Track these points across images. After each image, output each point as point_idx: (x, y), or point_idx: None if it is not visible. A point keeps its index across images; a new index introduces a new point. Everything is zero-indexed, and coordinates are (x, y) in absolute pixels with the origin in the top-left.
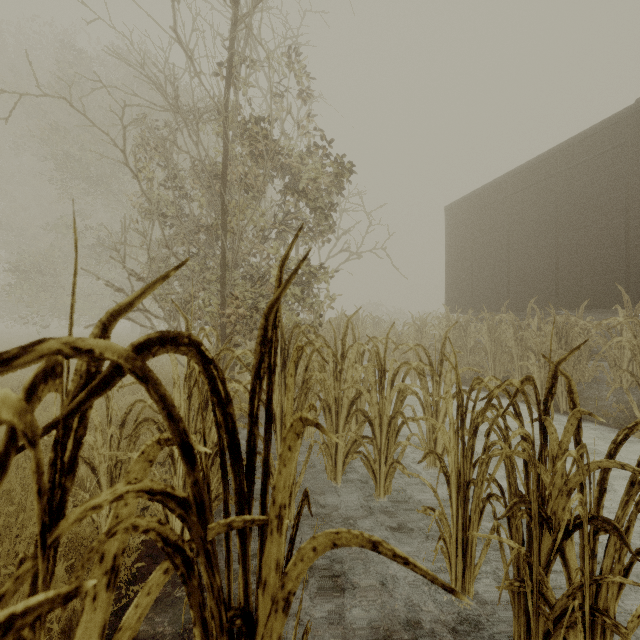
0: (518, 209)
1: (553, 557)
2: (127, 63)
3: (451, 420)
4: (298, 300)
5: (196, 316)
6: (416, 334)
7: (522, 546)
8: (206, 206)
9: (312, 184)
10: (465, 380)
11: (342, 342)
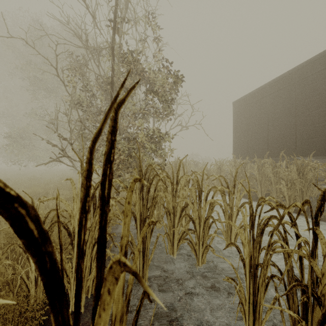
0: (273, 102)
1: (322, 325)
2: (59, 21)
3: (246, 225)
4: (153, 151)
5: (98, 160)
6: (217, 170)
7: (297, 313)
8: (104, 101)
9: (161, 88)
10: (244, 195)
11: (177, 174)
